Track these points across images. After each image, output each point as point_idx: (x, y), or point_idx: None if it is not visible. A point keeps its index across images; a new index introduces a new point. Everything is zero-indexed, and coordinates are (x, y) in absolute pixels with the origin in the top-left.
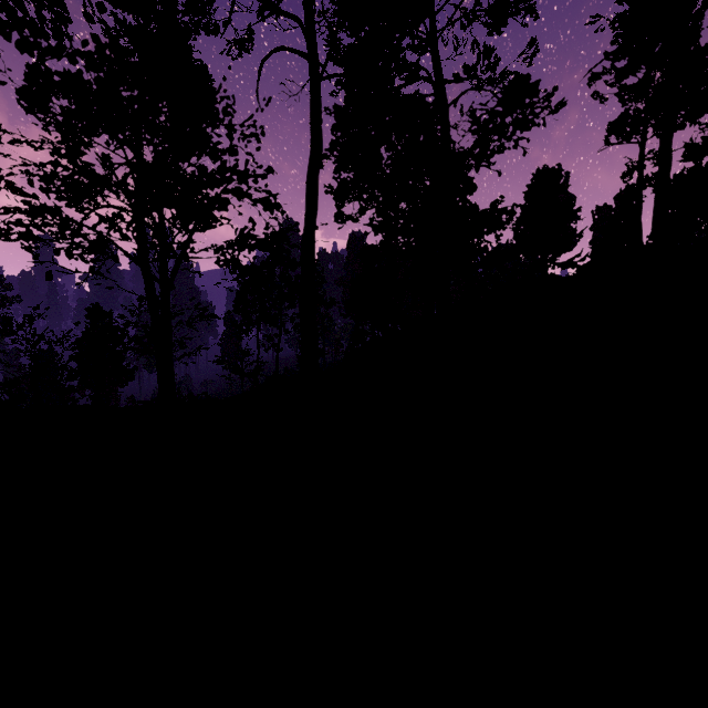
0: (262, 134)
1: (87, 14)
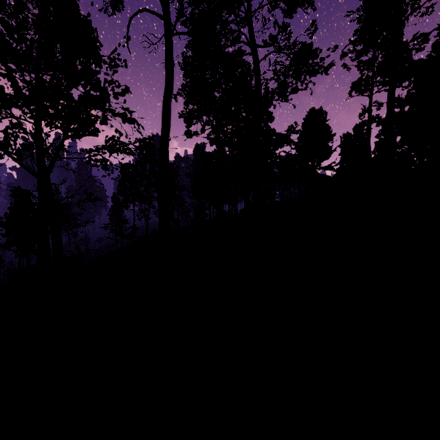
0: (125, 65)
1: None
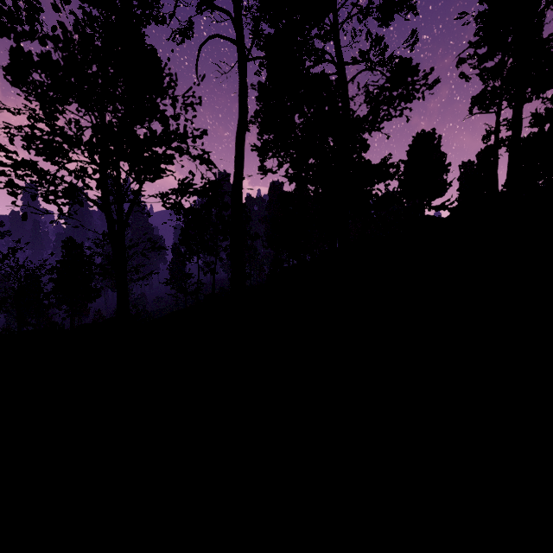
0: (199, 103)
1: (55, 5)
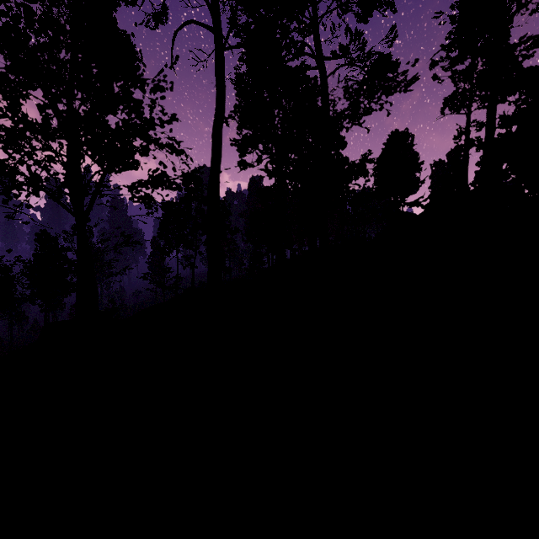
0: (171, 89)
1: None
